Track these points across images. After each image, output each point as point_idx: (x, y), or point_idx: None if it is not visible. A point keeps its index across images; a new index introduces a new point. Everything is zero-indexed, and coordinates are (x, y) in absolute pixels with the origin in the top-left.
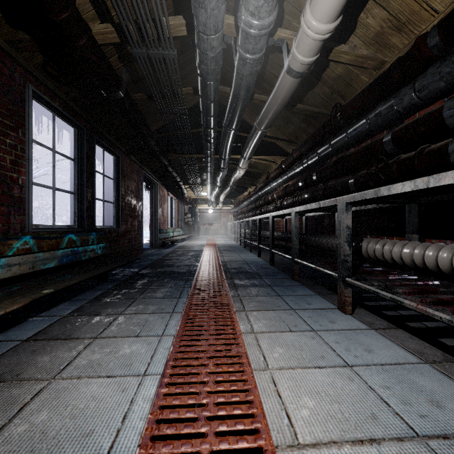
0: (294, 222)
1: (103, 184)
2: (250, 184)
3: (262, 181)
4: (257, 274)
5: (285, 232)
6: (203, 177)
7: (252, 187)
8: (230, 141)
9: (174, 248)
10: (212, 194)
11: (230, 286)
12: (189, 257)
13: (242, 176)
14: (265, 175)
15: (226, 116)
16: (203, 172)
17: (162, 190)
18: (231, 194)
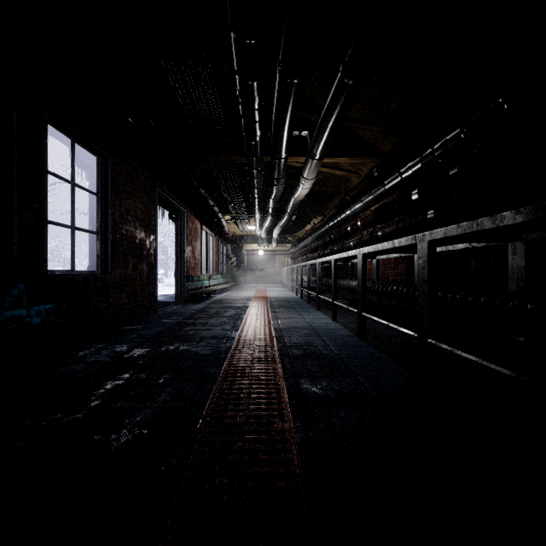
0: (425, 262)
1: (73, 199)
2: (316, 213)
3: (335, 206)
4: (342, 361)
5: (377, 281)
6: (249, 203)
7: (318, 217)
8: (289, 112)
9: (207, 303)
10: (262, 228)
11: (292, 404)
12: (223, 320)
13: (304, 201)
14: (339, 197)
15: (284, 34)
16: (249, 194)
17: (192, 221)
18: (288, 229)
